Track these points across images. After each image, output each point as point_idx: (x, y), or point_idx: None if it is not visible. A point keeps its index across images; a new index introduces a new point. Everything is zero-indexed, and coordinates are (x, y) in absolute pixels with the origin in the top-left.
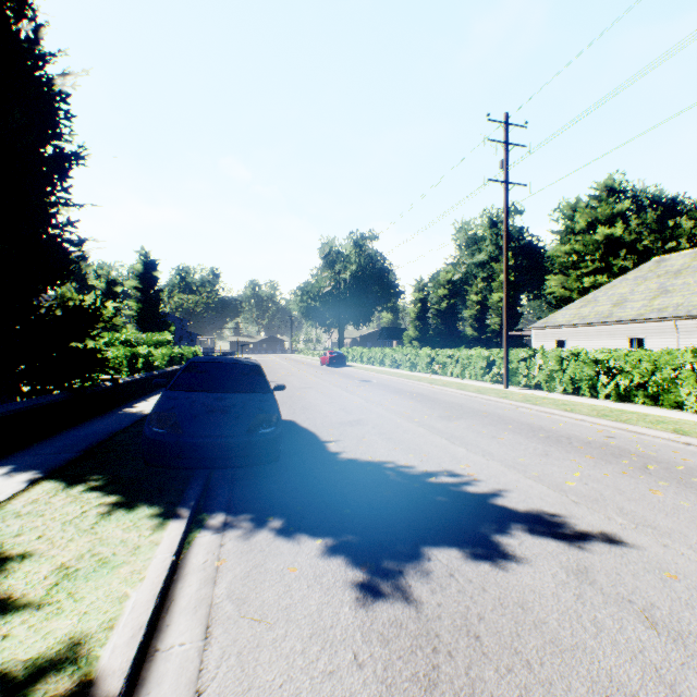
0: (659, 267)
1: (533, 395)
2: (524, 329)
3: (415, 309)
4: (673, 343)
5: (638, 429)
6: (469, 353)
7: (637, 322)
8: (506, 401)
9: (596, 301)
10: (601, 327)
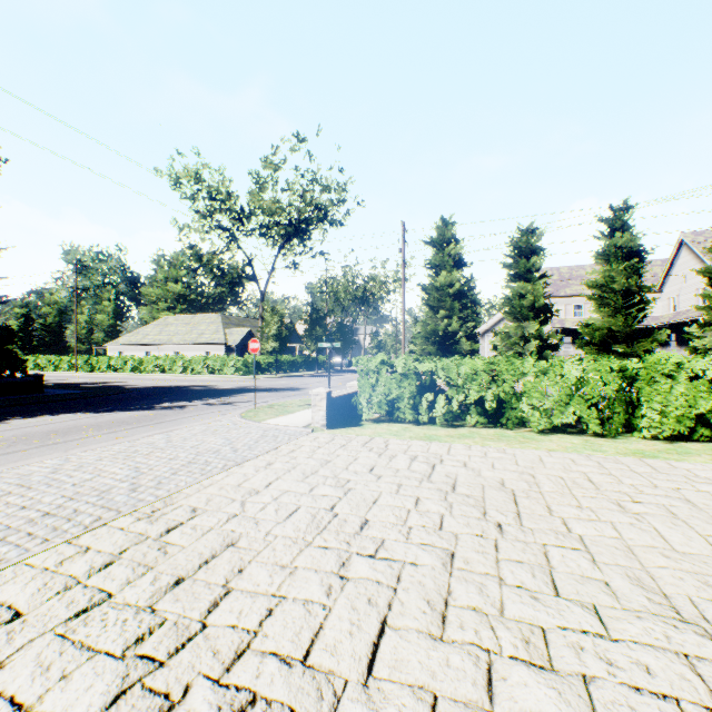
0: (166, 321)
1: (85, 373)
2: (104, 345)
3: (19, 323)
4: (159, 354)
5: (102, 375)
6: (62, 358)
7: (148, 345)
8: (72, 374)
9: (140, 333)
10: (138, 346)
